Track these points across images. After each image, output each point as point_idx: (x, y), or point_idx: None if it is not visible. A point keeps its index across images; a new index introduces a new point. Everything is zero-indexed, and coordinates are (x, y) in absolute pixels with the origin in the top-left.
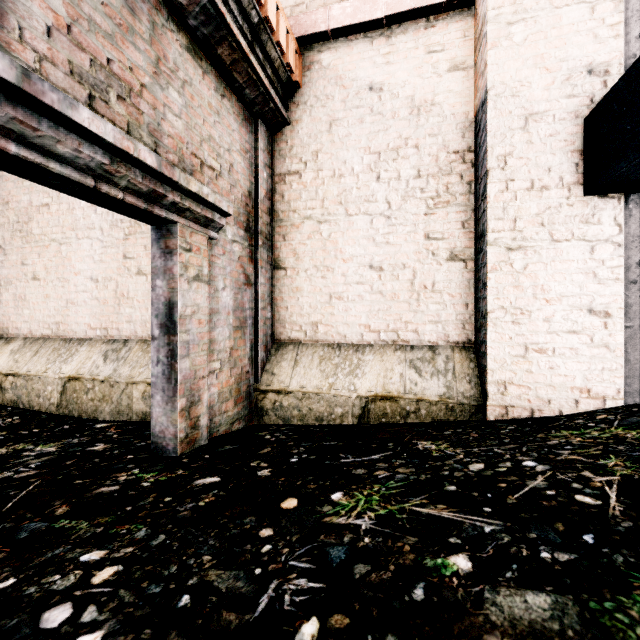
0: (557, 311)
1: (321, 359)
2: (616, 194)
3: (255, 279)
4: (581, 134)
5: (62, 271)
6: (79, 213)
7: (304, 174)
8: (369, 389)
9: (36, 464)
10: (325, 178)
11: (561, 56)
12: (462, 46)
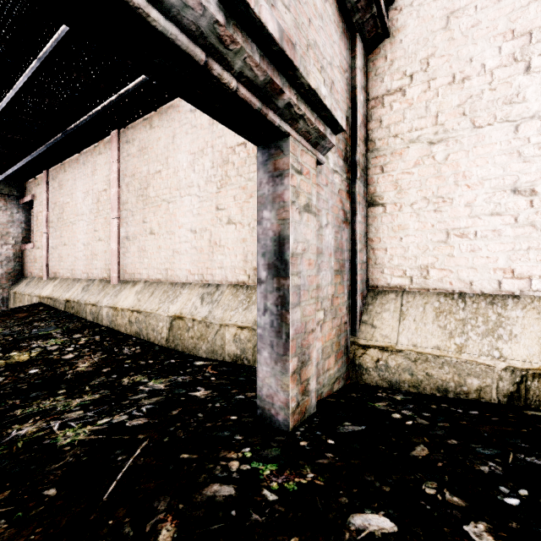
0: None
1: (437, 312)
2: None
3: (352, 217)
4: None
5: (170, 225)
6: (182, 174)
7: (409, 90)
8: (527, 358)
9: (147, 407)
10: (439, 88)
11: None
12: None
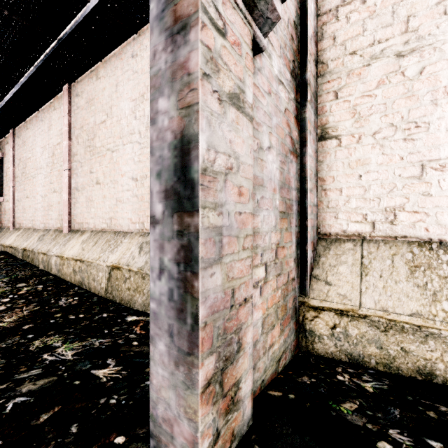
0: None
1: (411, 266)
2: None
3: (301, 149)
4: None
5: (113, 174)
6: (124, 122)
7: None
8: None
9: (17, 401)
10: None
11: None
12: None
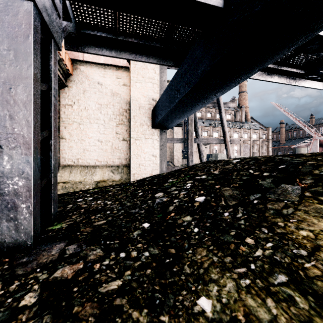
0: (146, 155)
1: (81, 171)
2: (158, 129)
3: None
4: (151, 114)
5: None
6: None
7: (73, 106)
8: (98, 179)
9: None
10: (82, 109)
11: (147, 94)
12: (126, 79)
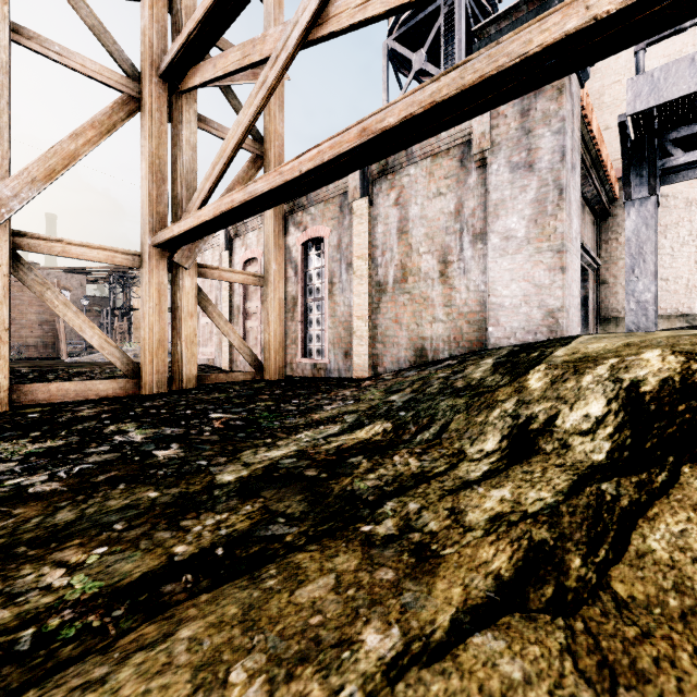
0: None
1: None
2: None
3: (595, 289)
4: None
5: None
6: None
7: (619, 239)
8: None
9: None
10: None
11: None
12: None
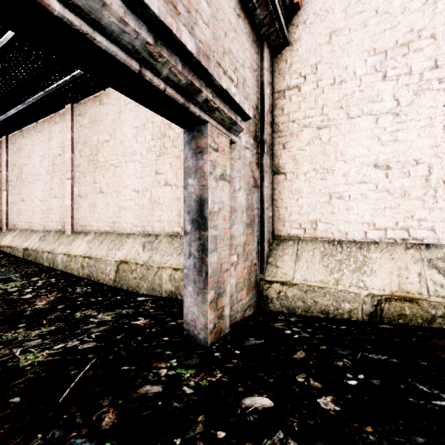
0: None
1: (322, 255)
2: None
3: (260, 182)
4: None
5: (116, 186)
6: (127, 144)
7: (303, 87)
8: (382, 287)
9: (96, 334)
10: (324, 87)
11: None
12: None
